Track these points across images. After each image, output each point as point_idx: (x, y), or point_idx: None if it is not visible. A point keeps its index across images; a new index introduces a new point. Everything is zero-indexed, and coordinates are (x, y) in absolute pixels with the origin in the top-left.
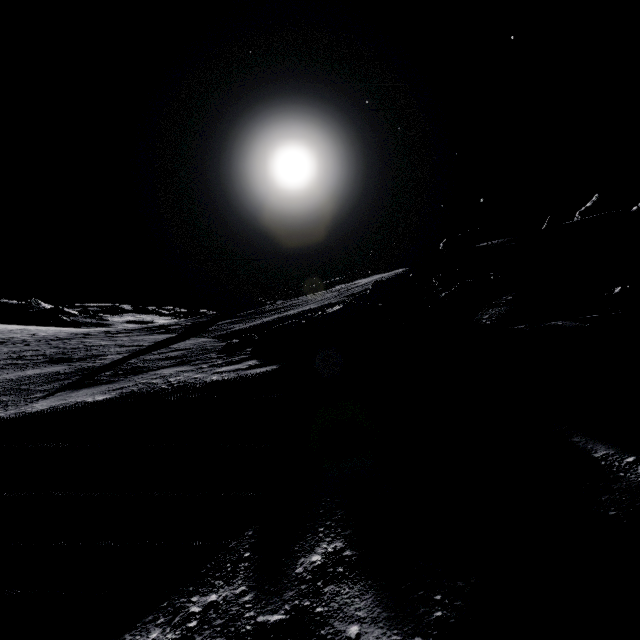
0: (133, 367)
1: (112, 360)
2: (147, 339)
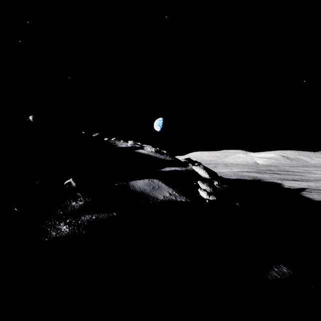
0: None
1: None
2: None
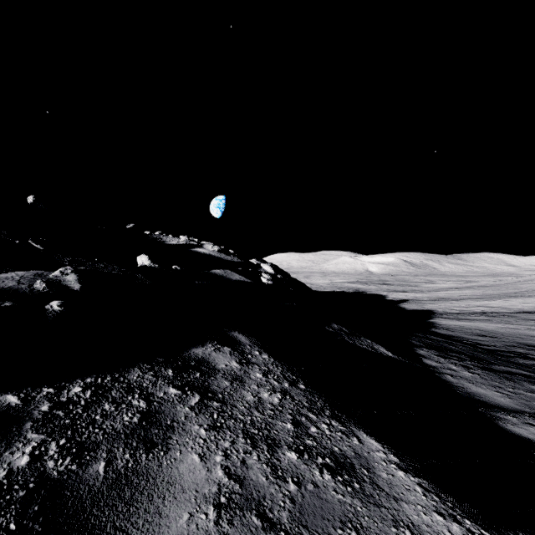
0: None
1: None
2: None
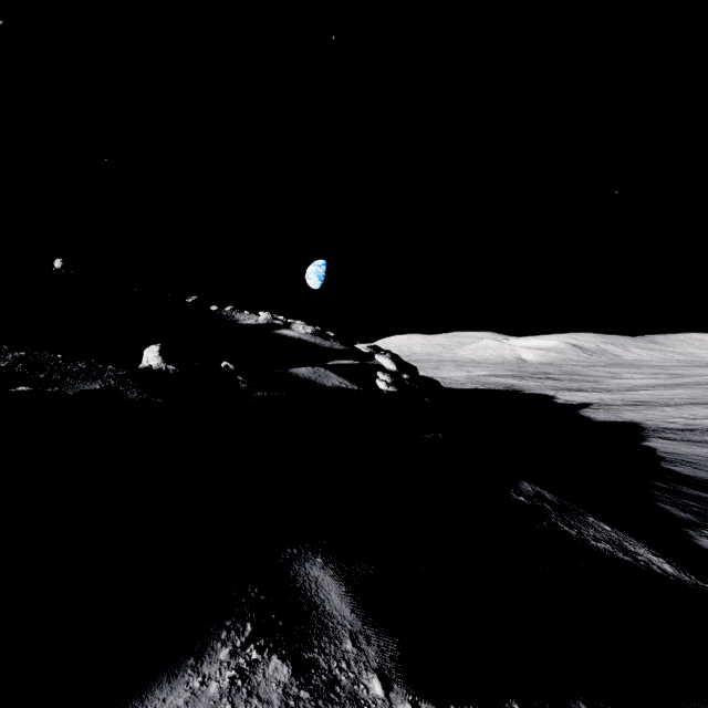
0: None
1: None
2: None
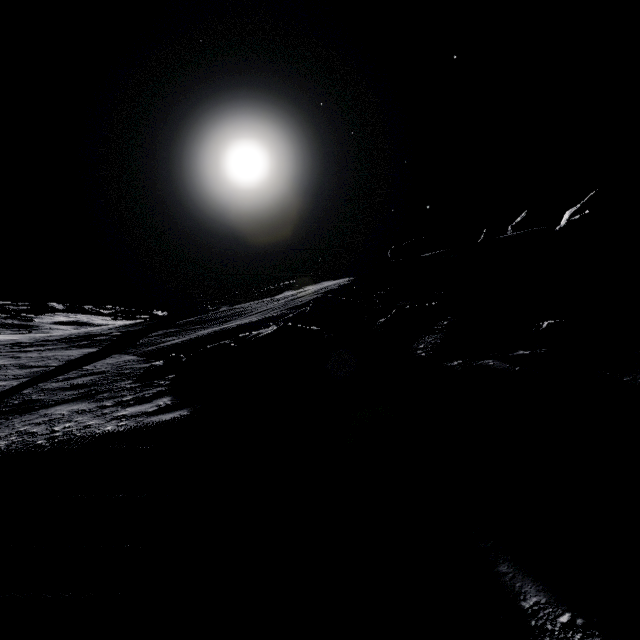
0: (24, 401)
1: (1, 390)
2: (60, 356)
